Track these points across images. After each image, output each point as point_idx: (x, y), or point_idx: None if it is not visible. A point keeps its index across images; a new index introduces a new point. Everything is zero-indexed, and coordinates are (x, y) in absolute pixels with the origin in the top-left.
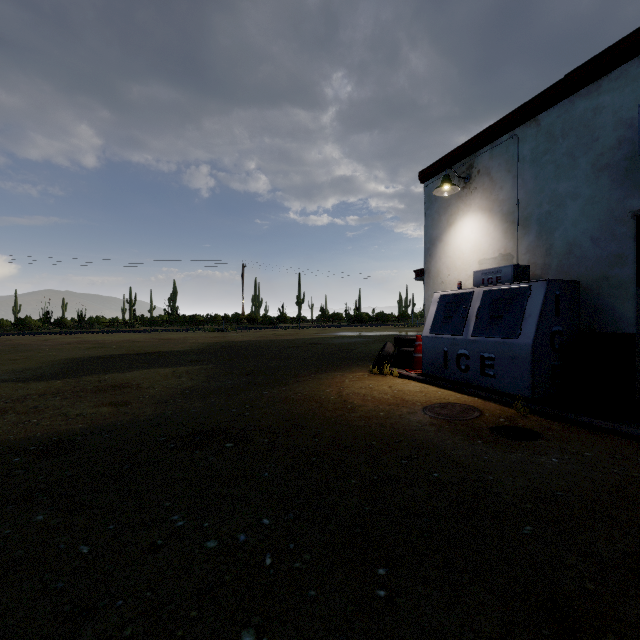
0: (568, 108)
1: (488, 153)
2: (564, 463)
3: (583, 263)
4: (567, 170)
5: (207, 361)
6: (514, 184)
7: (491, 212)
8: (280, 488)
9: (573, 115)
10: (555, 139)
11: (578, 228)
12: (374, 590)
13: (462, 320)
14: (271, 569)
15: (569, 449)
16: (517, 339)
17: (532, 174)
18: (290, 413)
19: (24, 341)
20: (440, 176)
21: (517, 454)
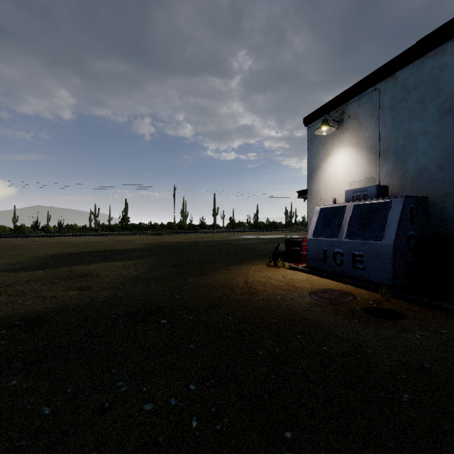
0: (419, 67)
1: (356, 102)
2: (426, 339)
3: (431, 183)
4: (418, 113)
5: (148, 256)
6: (376, 125)
7: (358, 146)
8: (203, 358)
9: (423, 72)
10: (409, 90)
11: (427, 157)
12: (283, 453)
13: (337, 227)
14: (197, 431)
15: (428, 327)
16: (381, 241)
17: (390, 117)
18: (209, 296)
19: (19, 242)
20: (319, 120)
21: (387, 331)
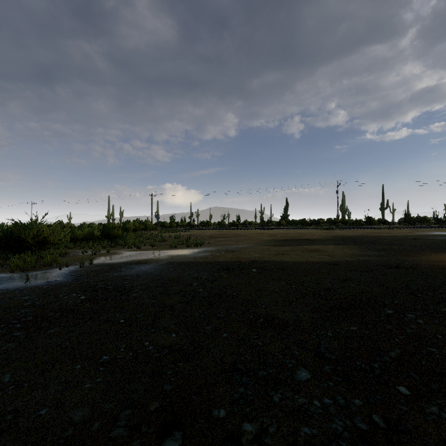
0: None
1: None
2: None
3: None
4: None
5: (345, 244)
6: None
7: None
8: None
9: None
10: None
11: None
12: None
13: None
14: None
15: None
16: None
17: None
18: (433, 264)
19: (234, 232)
20: None
21: None
